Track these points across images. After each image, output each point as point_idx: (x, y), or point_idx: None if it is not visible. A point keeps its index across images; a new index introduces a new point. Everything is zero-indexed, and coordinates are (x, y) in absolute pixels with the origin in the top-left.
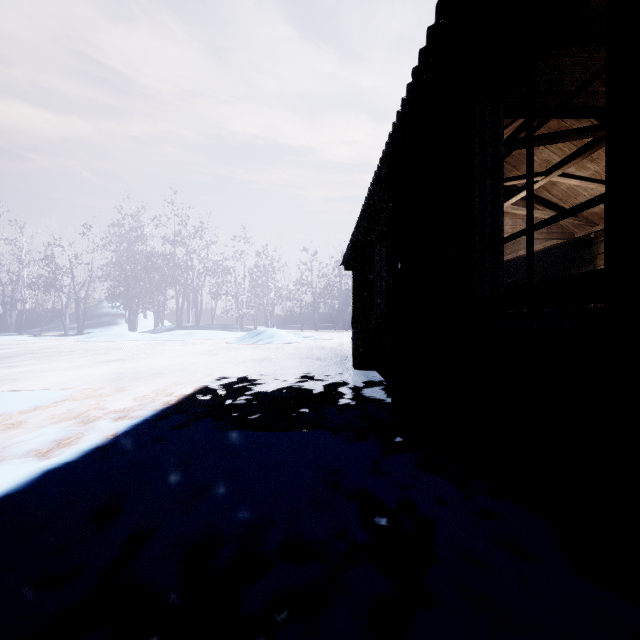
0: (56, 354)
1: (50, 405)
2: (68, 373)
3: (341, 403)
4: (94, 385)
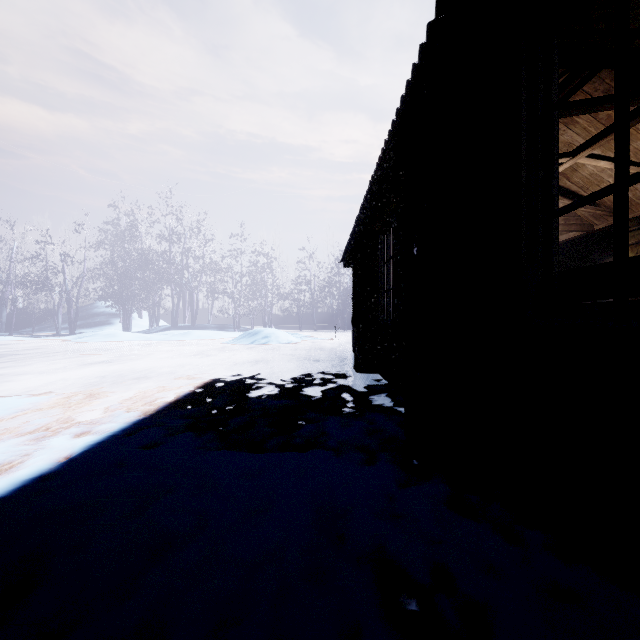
0: (39, 355)
1: (7, 416)
2: (44, 377)
3: (343, 413)
4: (67, 391)
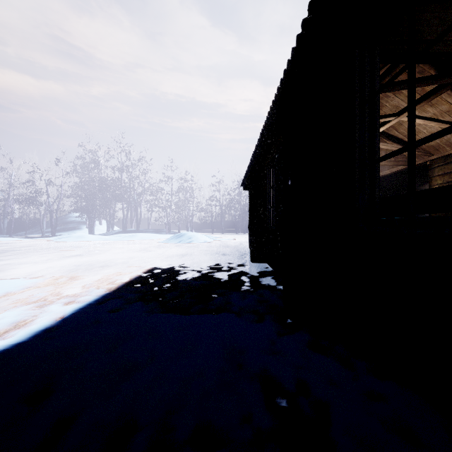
0: (32, 251)
1: (17, 291)
2: (38, 265)
3: (242, 290)
4: (55, 275)
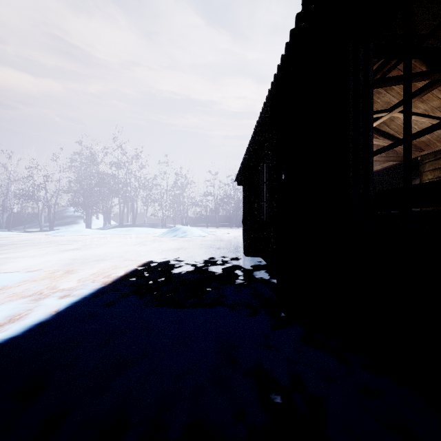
0: (30, 245)
1: (13, 285)
2: (35, 259)
3: (236, 283)
4: (52, 269)
